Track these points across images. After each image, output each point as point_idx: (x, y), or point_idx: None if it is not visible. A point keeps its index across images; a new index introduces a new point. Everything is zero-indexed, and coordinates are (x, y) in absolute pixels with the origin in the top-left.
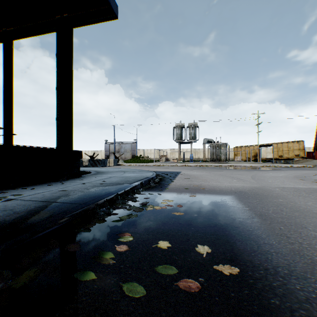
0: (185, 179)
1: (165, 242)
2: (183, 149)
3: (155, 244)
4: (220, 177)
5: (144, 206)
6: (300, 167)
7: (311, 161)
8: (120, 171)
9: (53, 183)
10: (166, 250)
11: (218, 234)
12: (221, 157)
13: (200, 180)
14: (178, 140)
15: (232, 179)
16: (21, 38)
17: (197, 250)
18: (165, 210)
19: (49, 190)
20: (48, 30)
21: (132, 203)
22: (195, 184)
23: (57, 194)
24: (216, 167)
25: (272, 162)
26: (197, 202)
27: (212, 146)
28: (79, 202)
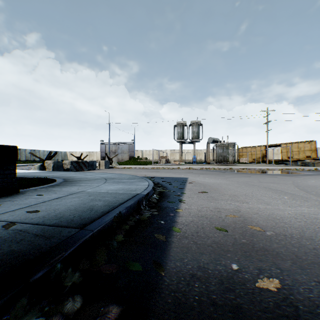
0: (201, 193)
1: None
2: (184, 150)
3: None
4: (251, 188)
5: None
6: None
7: None
8: (100, 179)
9: None
10: None
11: None
12: (228, 159)
13: (227, 195)
14: (179, 140)
15: (276, 194)
16: None
17: None
18: None
19: None
20: None
21: None
22: (226, 208)
23: None
24: (227, 171)
25: (285, 164)
26: None
27: (219, 146)
28: None
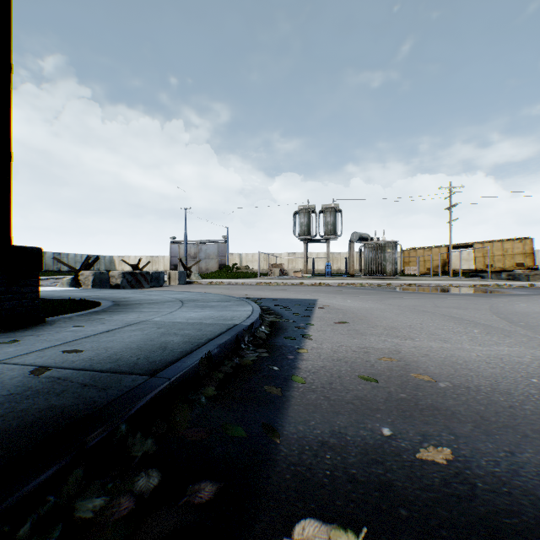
0: (338, 324)
1: None
2: (311, 253)
3: None
4: (421, 316)
5: None
6: None
7: None
8: (174, 301)
9: None
10: None
11: None
12: (385, 268)
13: (380, 328)
14: (303, 237)
15: (461, 325)
16: None
17: None
18: None
19: None
20: None
21: None
22: (378, 347)
23: None
24: (382, 288)
25: (481, 277)
26: None
27: (369, 247)
28: None
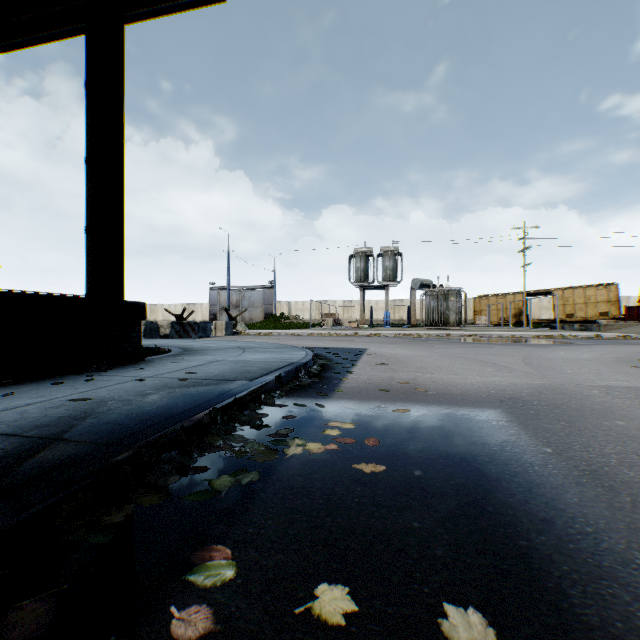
0: (379, 365)
1: (336, 593)
2: (370, 301)
3: (304, 603)
4: (455, 360)
5: (280, 443)
6: (617, 338)
7: (637, 325)
8: (234, 348)
9: (71, 377)
10: (340, 632)
11: (498, 550)
12: (448, 318)
13: (412, 367)
14: (359, 283)
15: (481, 366)
16: (9, 49)
17: (449, 636)
18: (334, 455)
19: (48, 398)
20: (70, 31)
21: (250, 432)
22: (402, 377)
23: (58, 412)
24: (440, 339)
25: (554, 327)
26: (414, 429)
27: (431, 294)
28: (104, 437)
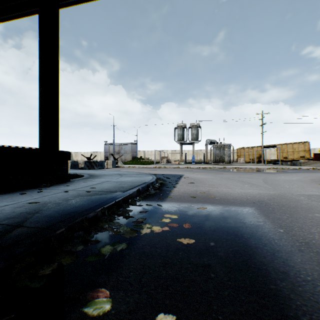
0: (190, 183)
1: (168, 319)
2: (185, 150)
3: None
4: (228, 181)
5: (138, 227)
6: (309, 169)
7: (319, 162)
8: (116, 174)
9: (30, 190)
10: None
11: (259, 291)
12: (224, 159)
13: (207, 184)
14: (179, 141)
15: (242, 184)
16: (0, 22)
17: None
18: (167, 233)
19: (16, 202)
20: (31, 12)
21: (122, 220)
22: (202, 190)
23: (20, 210)
24: (220, 169)
25: (277, 163)
26: (209, 218)
27: (215, 147)
28: (43, 224)
